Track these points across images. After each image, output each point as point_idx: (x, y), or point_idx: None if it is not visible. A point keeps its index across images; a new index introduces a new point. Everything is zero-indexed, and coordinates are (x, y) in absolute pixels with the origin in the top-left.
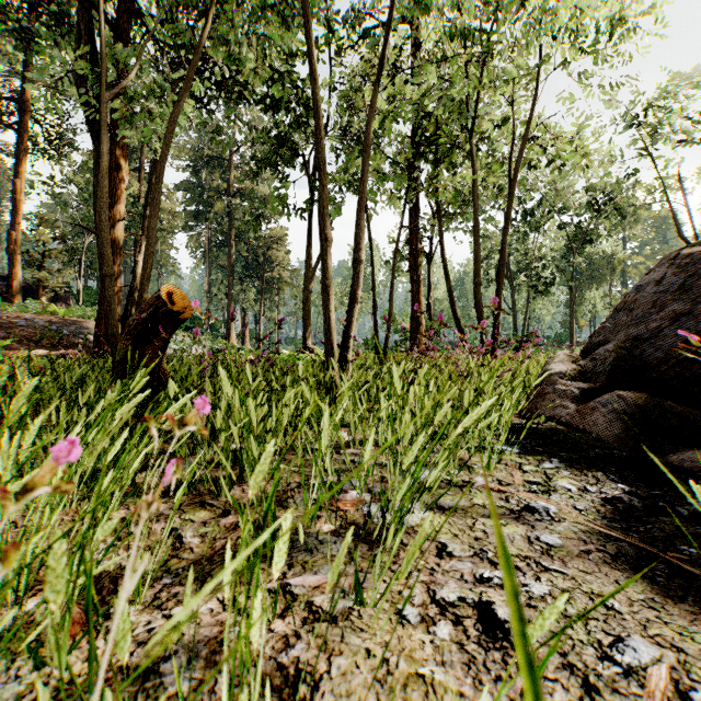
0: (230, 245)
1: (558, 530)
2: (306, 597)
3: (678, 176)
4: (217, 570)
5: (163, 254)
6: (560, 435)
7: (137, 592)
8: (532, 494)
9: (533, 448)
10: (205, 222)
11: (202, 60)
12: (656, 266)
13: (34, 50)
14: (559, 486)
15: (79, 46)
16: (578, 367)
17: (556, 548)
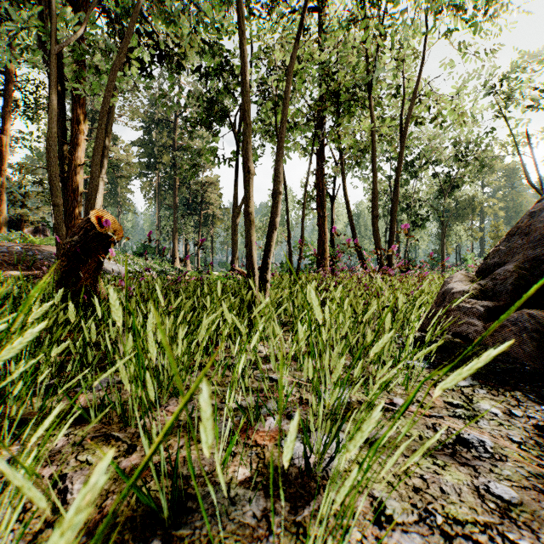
0: (175, 189)
1: (505, 475)
2: None
3: (526, 135)
4: None
5: (122, 196)
6: (460, 348)
7: None
8: (459, 420)
9: (440, 362)
10: (155, 171)
11: (148, 35)
12: None
13: None
14: (483, 410)
15: (46, 21)
16: (479, 286)
17: (516, 506)
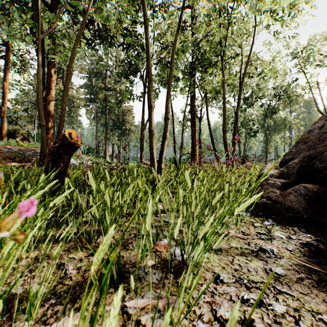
0: (106, 114)
1: (281, 264)
2: (136, 316)
3: (316, 81)
4: (83, 293)
5: (75, 118)
6: (269, 206)
7: (29, 313)
8: (262, 240)
9: (257, 213)
10: (94, 103)
11: (91, 24)
12: (318, 120)
13: (11, 20)
14: (275, 236)
15: (32, 17)
16: (279, 171)
17: (283, 276)
